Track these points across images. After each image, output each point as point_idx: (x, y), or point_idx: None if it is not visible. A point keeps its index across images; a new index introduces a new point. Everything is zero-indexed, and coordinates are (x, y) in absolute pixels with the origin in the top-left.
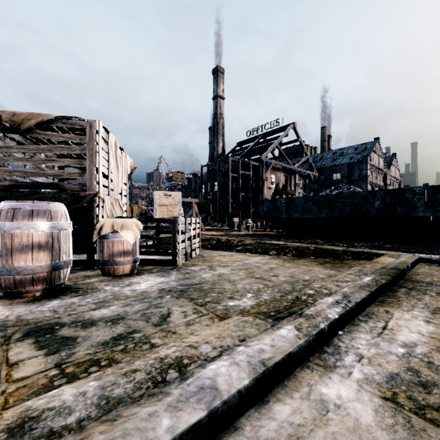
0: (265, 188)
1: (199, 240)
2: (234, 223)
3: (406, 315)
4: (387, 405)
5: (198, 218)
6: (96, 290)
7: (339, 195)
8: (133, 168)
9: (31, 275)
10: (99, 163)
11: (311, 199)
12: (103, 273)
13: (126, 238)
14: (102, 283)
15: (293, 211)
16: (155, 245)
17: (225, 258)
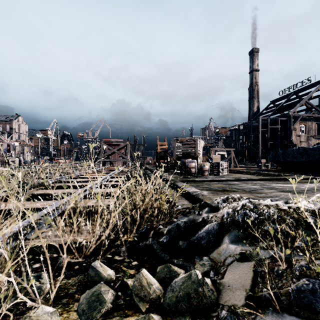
0: (294, 136)
1: (227, 169)
2: (261, 163)
3: (262, 181)
4: (239, 182)
5: (227, 162)
6: (202, 176)
7: (312, 149)
8: (204, 144)
9: (192, 172)
10: (198, 148)
11: (297, 151)
12: (201, 175)
13: (207, 167)
14: (202, 176)
15: (286, 157)
16: (213, 169)
17: (235, 175)
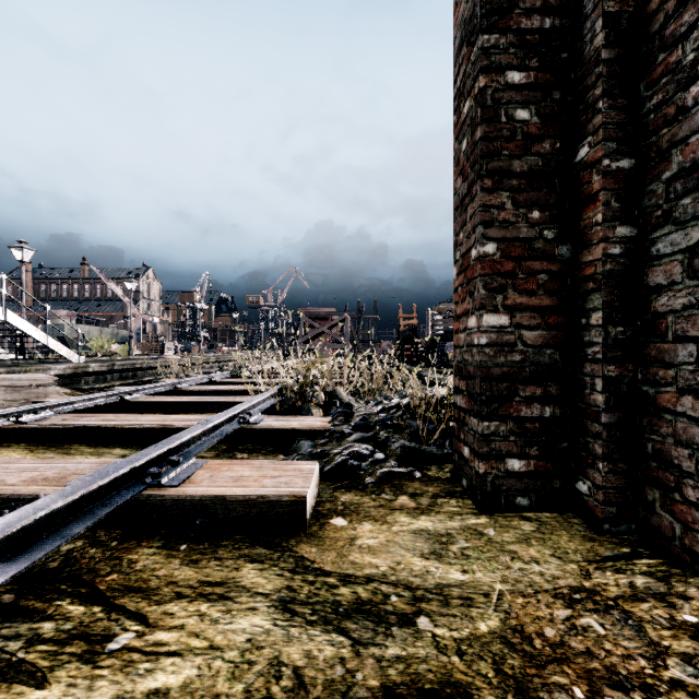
0: None
1: None
2: None
3: None
4: None
5: None
6: None
7: None
8: None
9: None
10: None
11: None
12: None
13: None
14: None
15: None
16: None
17: None
